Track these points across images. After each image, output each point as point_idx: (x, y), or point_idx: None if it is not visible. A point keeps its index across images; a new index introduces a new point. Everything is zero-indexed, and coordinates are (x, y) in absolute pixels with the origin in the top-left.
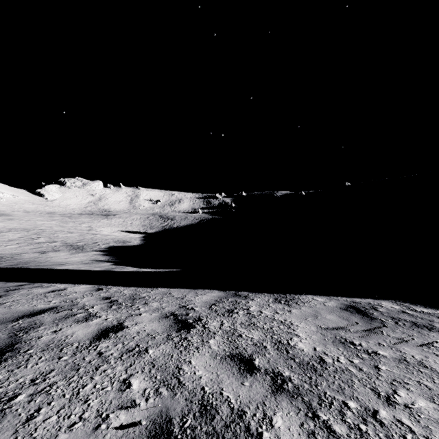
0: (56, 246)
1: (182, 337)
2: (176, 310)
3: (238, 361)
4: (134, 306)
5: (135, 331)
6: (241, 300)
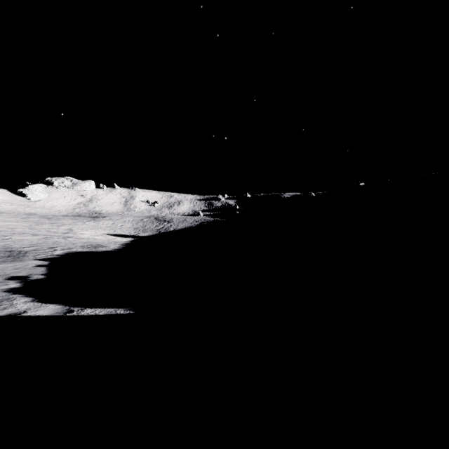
0: None
1: None
2: None
3: None
4: None
5: None
6: None
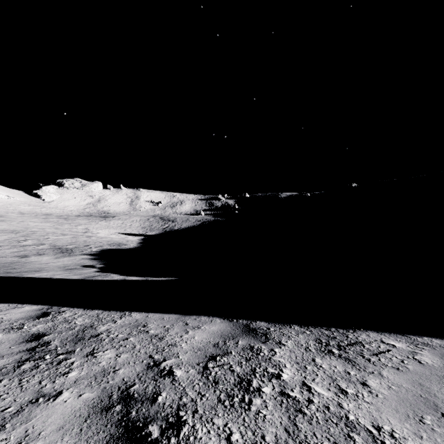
0: (42, 249)
1: None
2: (137, 378)
3: None
4: (63, 364)
5: None
6: (259, 346)
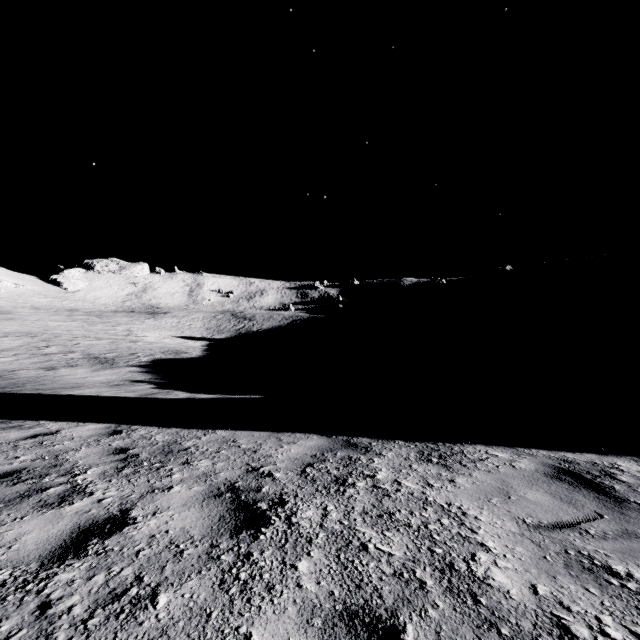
0: (73, 359)
1: (241, 553)
2: (239, 478)
3: (365, 636)
4: (163, 469)
5: (146, 534)
6: (358, 456)
